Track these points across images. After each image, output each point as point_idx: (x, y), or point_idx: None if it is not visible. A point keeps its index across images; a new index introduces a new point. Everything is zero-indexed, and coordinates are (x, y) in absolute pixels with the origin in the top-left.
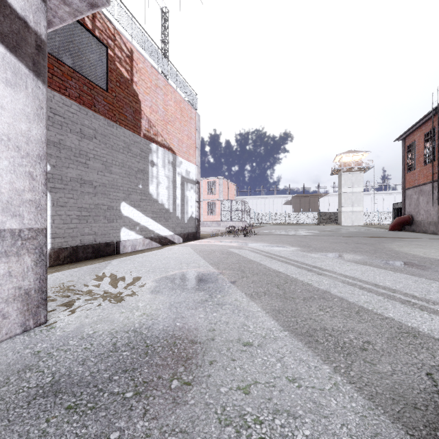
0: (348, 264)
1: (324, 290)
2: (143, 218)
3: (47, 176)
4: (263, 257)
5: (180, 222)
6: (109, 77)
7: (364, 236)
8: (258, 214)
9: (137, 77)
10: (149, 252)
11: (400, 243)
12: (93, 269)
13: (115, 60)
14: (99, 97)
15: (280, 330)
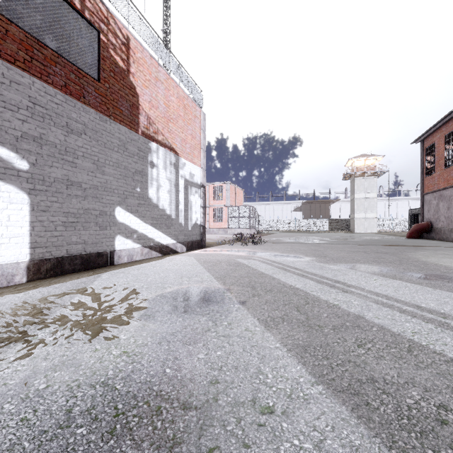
0: (375, 278)
1: (356, 314)
2: (142, 225)
3: (25, 176)
4: (275, 269)
5: (184, 229)
6: (101, 65)
7: (382, 244)
8: (266, 221)
9: (134, 68)
10: (147, 263)
11: (424, 253)
12: (78, 284)
13: (109, 47)
14: (90, 87)
15: (310, 382)
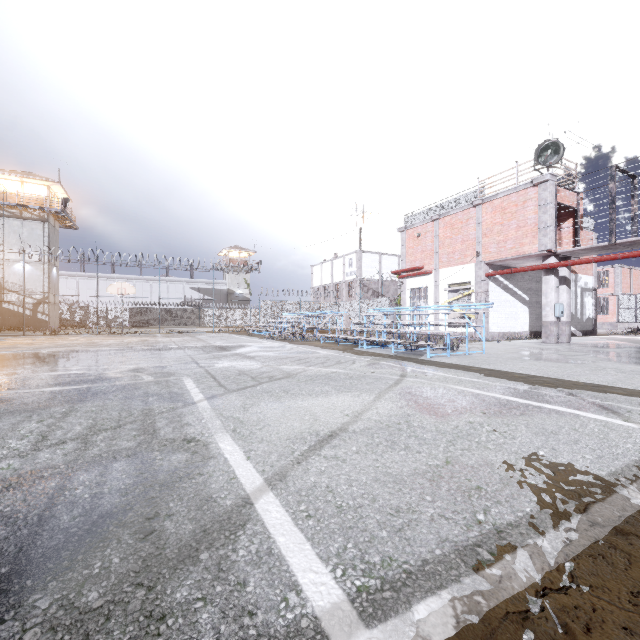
0: None
1: None
2: None
3: (528, 302)
4: None
5: (580, 322)
6: None
7: None
8: None
9: None
10: None
11: None
12: None
13: None
14: None
15: None
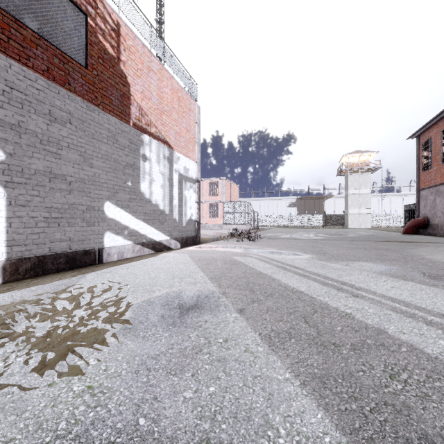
0: (383, 279)
1: (375, 327)
2: (133, 221)
3: (1, 167)
4: (274, 268)
5: (178, 225)
6: (89, 51)
7: (380, 240)
8: (261, 216)
9: (125, 56)
10: (138, 261)
11: (426, 249)
12: (57, 287)
13: (97, 32)
14: (76, 73)
15: None
